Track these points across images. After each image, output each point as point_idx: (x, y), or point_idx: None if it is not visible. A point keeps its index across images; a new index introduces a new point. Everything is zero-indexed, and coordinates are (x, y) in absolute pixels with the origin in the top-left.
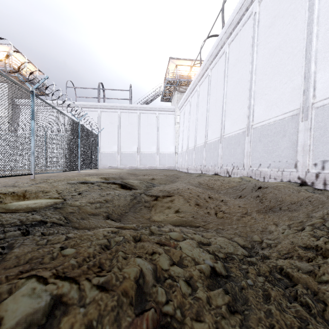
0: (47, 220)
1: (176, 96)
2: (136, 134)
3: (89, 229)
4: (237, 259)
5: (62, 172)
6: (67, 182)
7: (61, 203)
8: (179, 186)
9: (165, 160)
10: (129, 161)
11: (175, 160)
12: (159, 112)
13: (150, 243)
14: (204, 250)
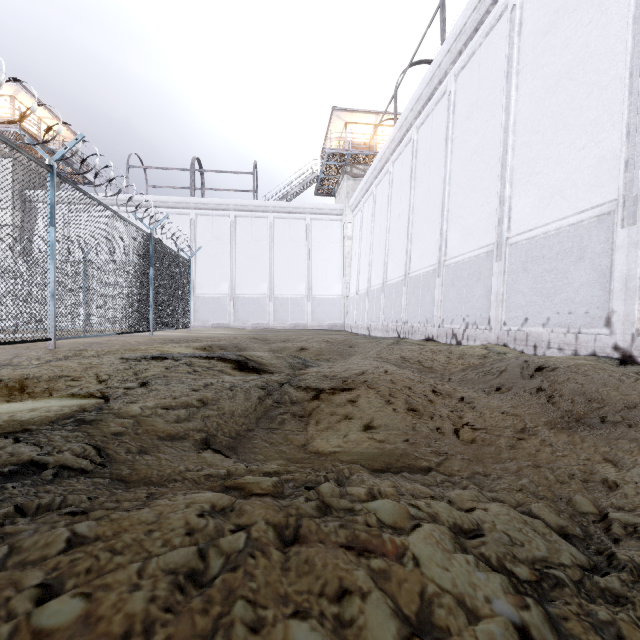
0: (46, 461)
1: (345, 184)
2: (267, 260)
3: (155, 484)
4: (570, 583)
5: (117, 336)
6: (121, 357)
7: (97, 408)
8: (365, 366)
9: (323, 311)
10: (253, 314)
11: (343, 312)
12: (311, 217)
13: (328, 553)
14: (475, 555)
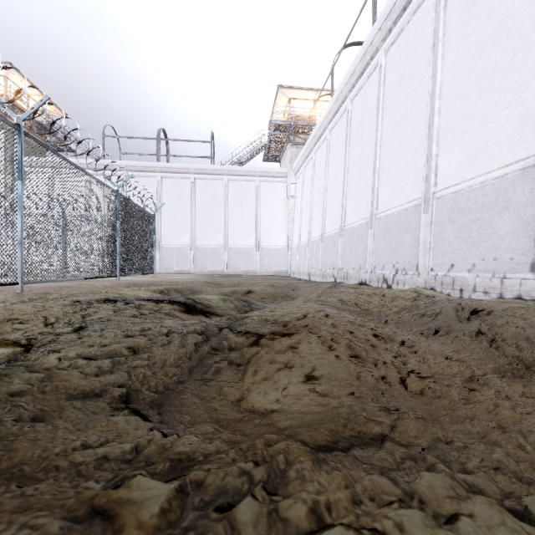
0: None
1: (288, 151)
2: (222, 216)
3: (23, 478)
4: None
5: (90, 281)
6: (76, 300)
7: (11, 359)
8: (306, 309)
9: (270, 259)
10: (210, 262)
11: (287, 260)
12: (260, 179)
13: None
14: None
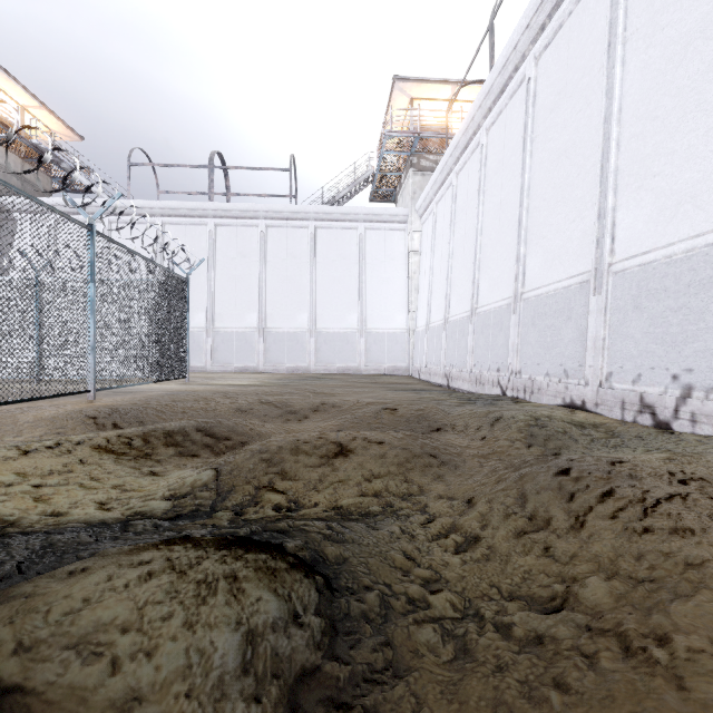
0: None
1: (410, 181)
2: (308, 283)
3: None
4: None
5: None
6: None
7: None
8: None
9: (381, 349)
10: (289, 354)
11: (407, 351)
12: (365, 226)
13: None
14: None
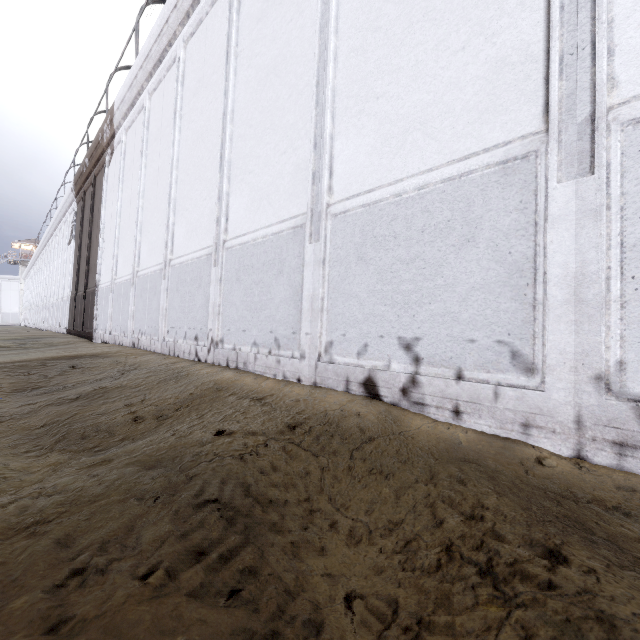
0: None
1: (20, 269)
2: None
3: None
4: None
5: None
6: None
7: None
8: None
9: (9, 318)
10: None
11: (19, 318)
12: (2, 280)
13: None
14: None
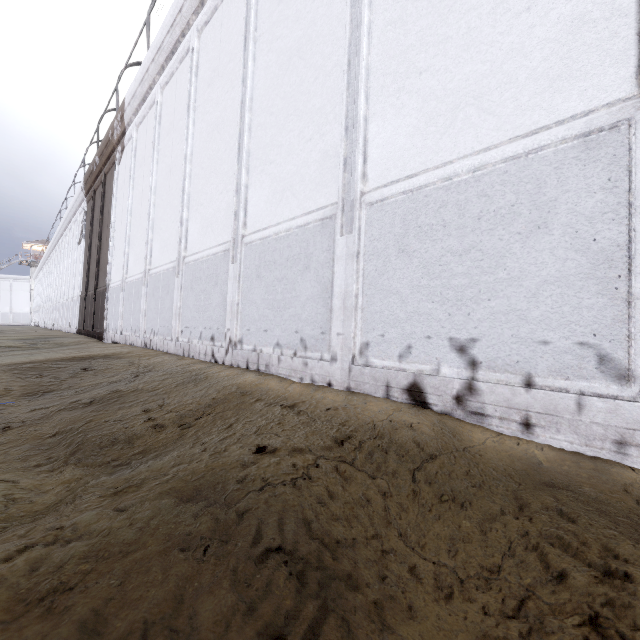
0: None
1: (31, 269)
2: None
3: None
4: None
5: None
6: None
7: None
8: None
9: (20, 318)
10: None
11: (30, 318)
12: (13, 280)
13: None
14: None
